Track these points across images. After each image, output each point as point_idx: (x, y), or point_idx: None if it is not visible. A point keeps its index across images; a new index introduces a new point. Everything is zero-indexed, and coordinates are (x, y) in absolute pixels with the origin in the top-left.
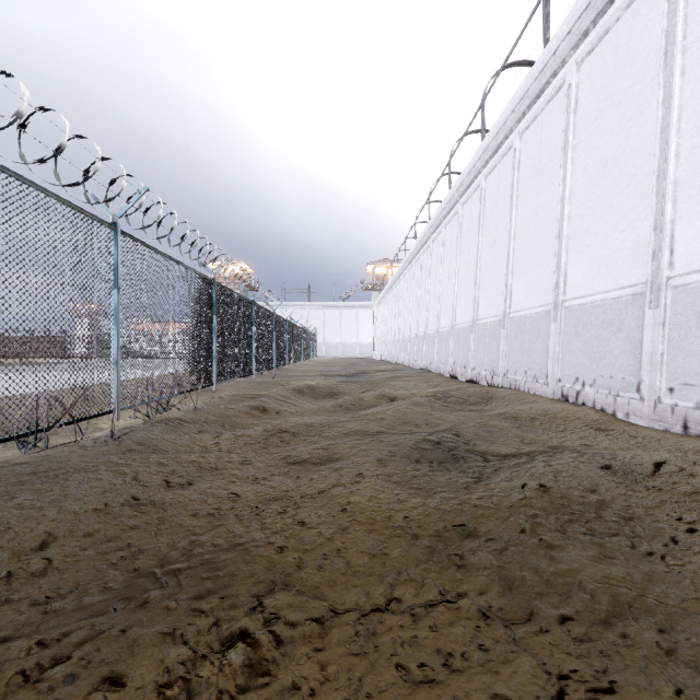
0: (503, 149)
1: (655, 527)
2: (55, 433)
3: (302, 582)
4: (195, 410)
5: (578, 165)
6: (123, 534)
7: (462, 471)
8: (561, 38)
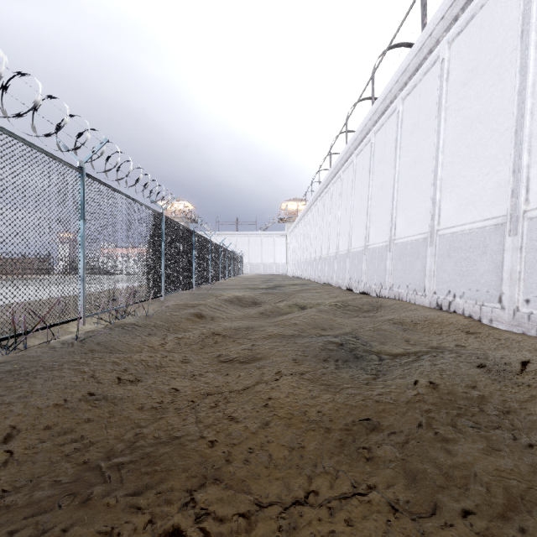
0: (389, 111)
1: (530, 420)
2: (33, 336)
3: (230, 476)
4: (146, 317)
5: (449, 123)
6: (77, 427)
7: (362, 369)
8: (436, 23)
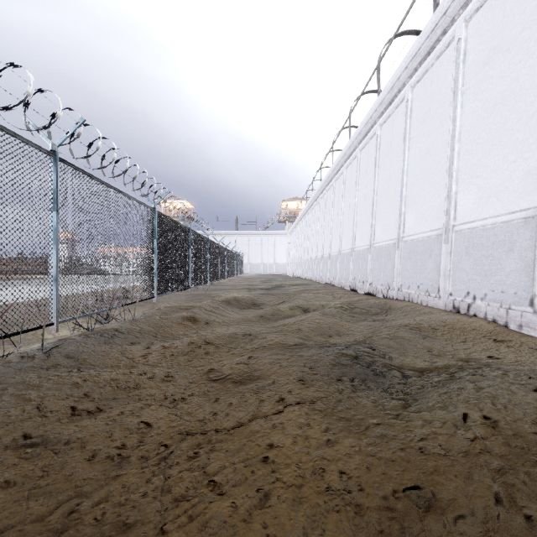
0: (397, 101)
1: None
2: None
3: None
4: (132, 321)
5: (467, 108)
6: None
7: (384, 390)
8: None
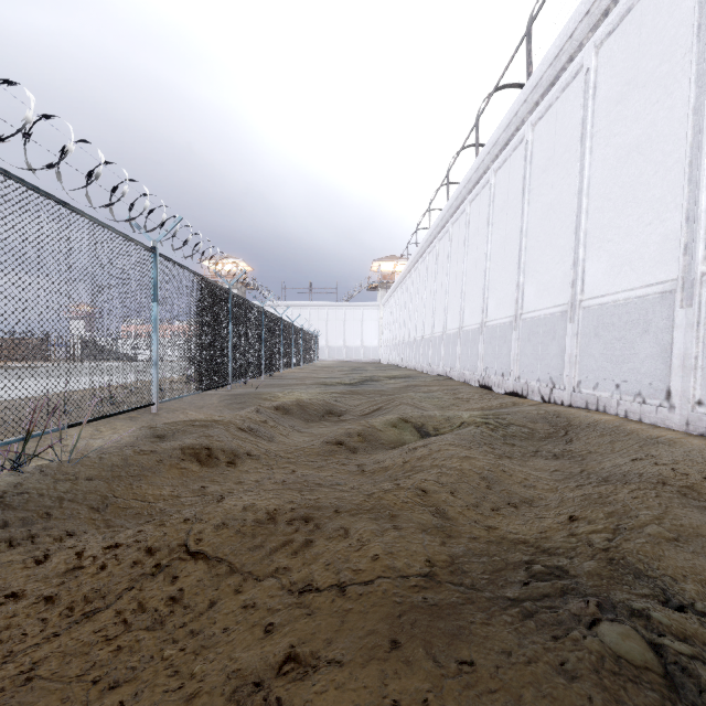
0: (565, 77)
1: None
2: None
3: None
4: (63, 467)
5: None
6: None
7: None
8: None
